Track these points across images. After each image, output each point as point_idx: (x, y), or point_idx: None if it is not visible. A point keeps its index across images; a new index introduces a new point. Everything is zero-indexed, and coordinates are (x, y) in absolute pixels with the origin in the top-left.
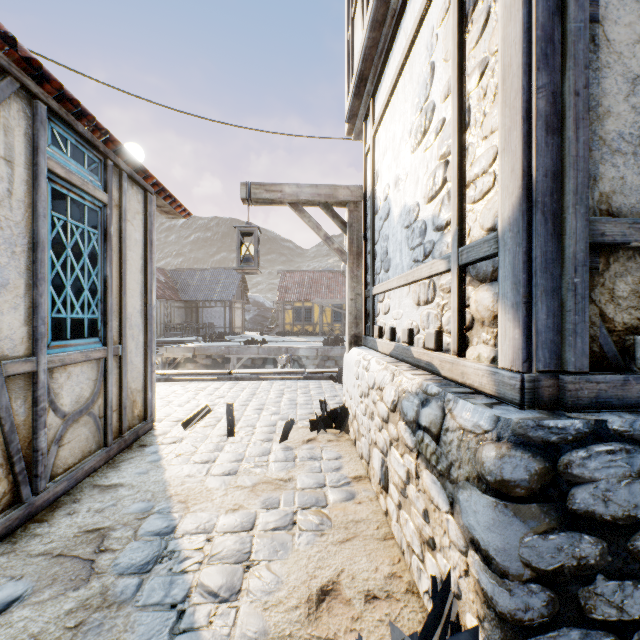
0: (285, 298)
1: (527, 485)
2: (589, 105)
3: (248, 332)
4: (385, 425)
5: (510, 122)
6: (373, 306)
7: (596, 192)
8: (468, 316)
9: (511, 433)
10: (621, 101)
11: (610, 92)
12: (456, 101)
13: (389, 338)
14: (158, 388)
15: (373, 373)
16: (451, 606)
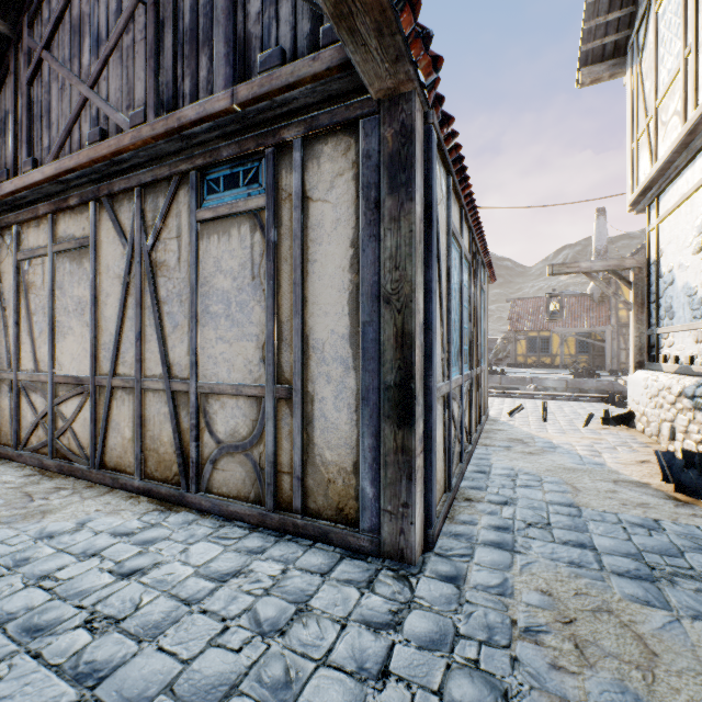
0: (517, 328)
1: None
2: None
3: None
4: (672, 406)
5: None
6: (657, 341)
7: None
8: None
9: None
10: None
11: None
12: None
13: (673, 362)
14: None
15: (662, 382)
16: None
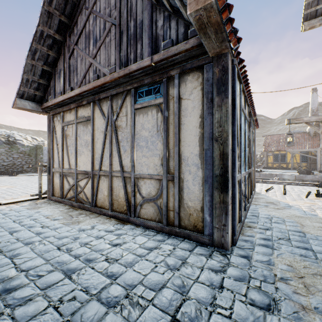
0: (267, 149)
1: None
2: None
3: None
4: None
5: None
6: None
7: None
8: None
9: None
10: None
11: None
12: None
13: None
14: None
15: None
16: None
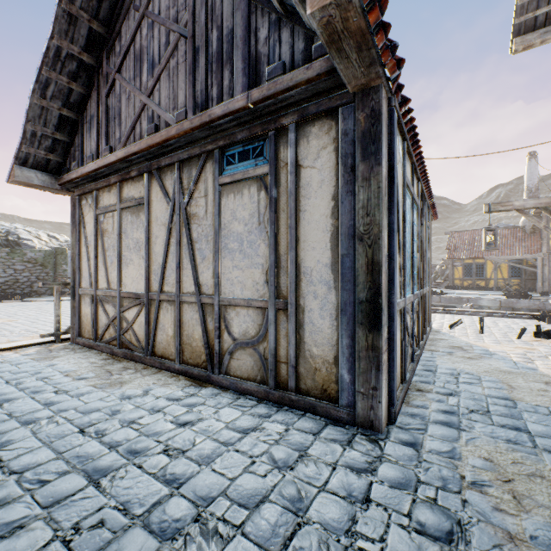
0: (454, 256)
1: None
2: None
3: None
4: None
5: None
6: None
7: None
8: None
9: None
10: None
11: None
12: None
13: None
14: None
15: None
16: None
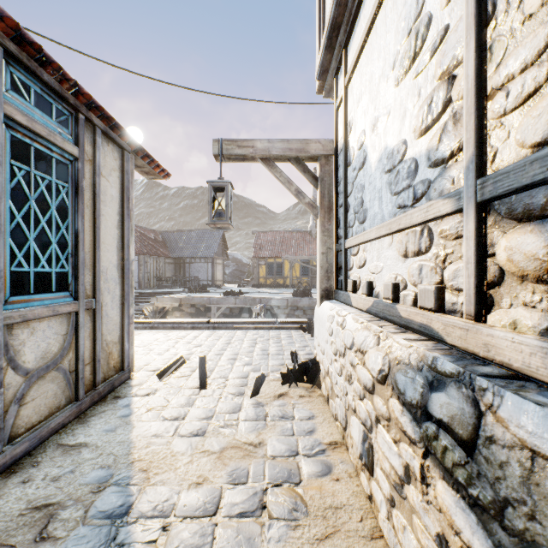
0: (259, 255)
1: None
2: None
3: (228, 284)
4: (368, 395)
5: None
6: (345, 260)
7: None
8: (492, 268)
9: None
10: None
11: None
12: None
13: (366, 293)
14: (143, 336)
15: (350, 332)
16: None
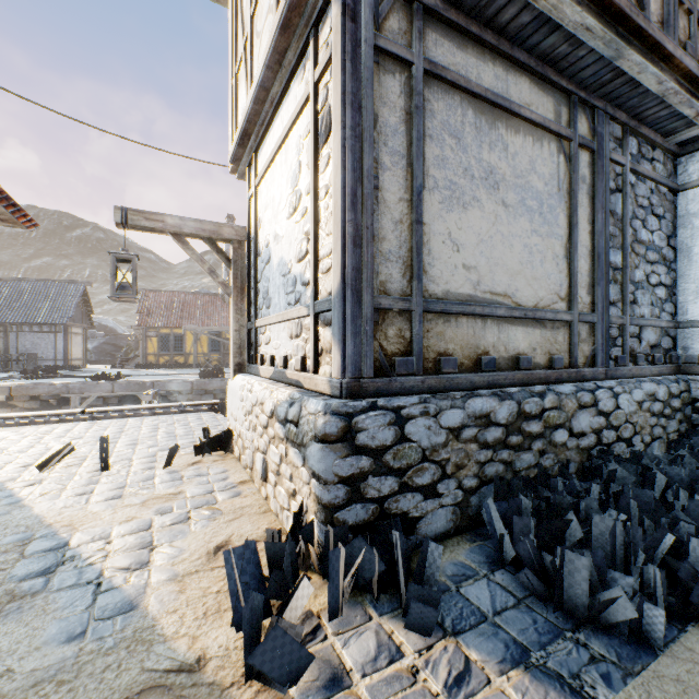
0: (148, 323)
1: (337, 434)
2: (375, 234)
3: (92, 365)
4: (266, 430)
5: (337, 235)
6: (256, 337)
7: (378, 281)
8: (320, 347)
9: (331, 410)
10: (390, 233)
11: (385, 228)
12: (313, 203)
13: (270, 364)
14: None
15: (256, 393)
16: (303, 519)
